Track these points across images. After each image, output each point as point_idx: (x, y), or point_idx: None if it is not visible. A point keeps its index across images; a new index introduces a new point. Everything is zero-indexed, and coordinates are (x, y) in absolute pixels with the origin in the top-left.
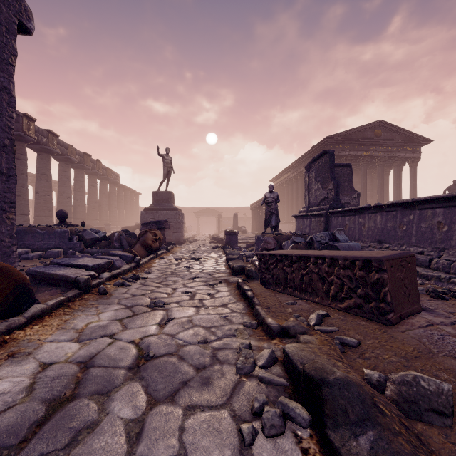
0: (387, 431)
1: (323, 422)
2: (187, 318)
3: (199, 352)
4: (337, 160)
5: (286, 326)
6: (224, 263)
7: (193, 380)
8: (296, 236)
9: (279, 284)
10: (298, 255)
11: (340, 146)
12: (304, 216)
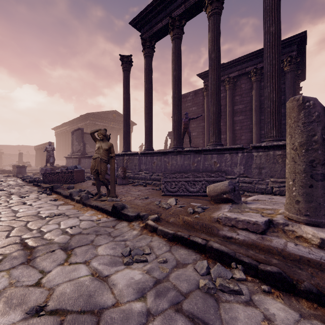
0: (61, 188)
1: (53, 189)
2: (17, 190)
3: (27, 192)
4: (95, 126)
5: (50, 186)
6: (21, 181)
7: (28, 193)
8: (63, 167)
9: (51, 182)
10: (57, 172)
11: (96, 119)
12: (70, 158)
